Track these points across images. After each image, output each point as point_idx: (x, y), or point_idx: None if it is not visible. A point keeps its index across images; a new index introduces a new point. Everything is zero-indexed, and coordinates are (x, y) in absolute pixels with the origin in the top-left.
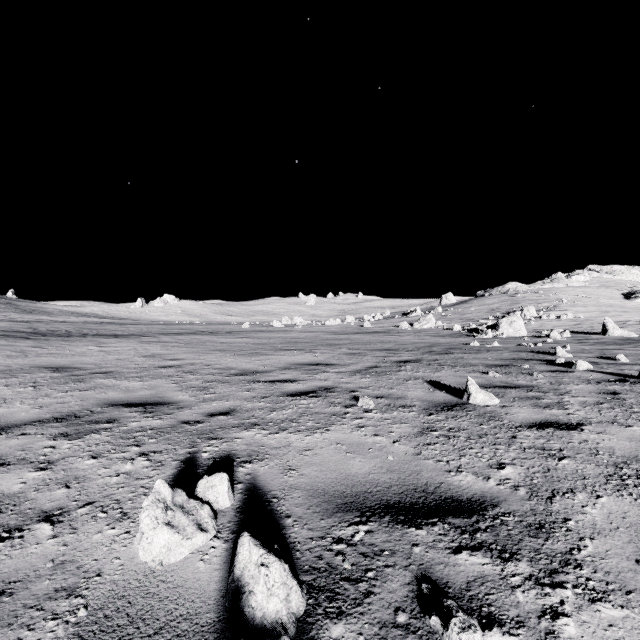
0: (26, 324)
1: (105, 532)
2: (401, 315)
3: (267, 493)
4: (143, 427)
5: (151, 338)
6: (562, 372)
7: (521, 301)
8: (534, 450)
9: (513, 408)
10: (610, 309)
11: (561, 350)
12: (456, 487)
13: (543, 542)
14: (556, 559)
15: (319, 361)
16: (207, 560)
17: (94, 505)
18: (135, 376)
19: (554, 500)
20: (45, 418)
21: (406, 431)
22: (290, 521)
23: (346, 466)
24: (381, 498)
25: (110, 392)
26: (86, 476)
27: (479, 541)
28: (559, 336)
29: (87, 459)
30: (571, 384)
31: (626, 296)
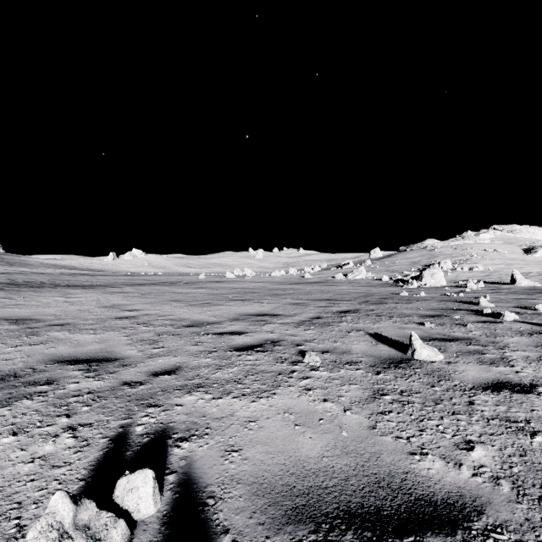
0: (6, 275)
1: None
2: (336, 267)
3: (202, 490)
4: (81, 390)
5: (115, 289)
6: (492, 323)
7: (438, 255)
8: (499, 422)
9: (459, 365)
10: (513, 262)
11: (484, 300)
12: (425, 479)
13: None
14: None
15: (266, 311)
16: None
17: None
18: (90, 328)
19: None
20: None
21: (356, 395)
22: (227, 541)
23: (295, 445)
24: (339, 498)
25: (60, 346)
26: None
27: None
28: (475, 286)
29: (5, 436)
30: (506, 336)
31: (526, 251)
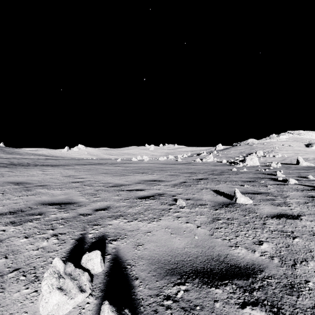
0: (7, 159)
1: (22, 291)
2: (196, 155)
3: (124, 261)
4: (57, 217)
5: (70, 167)
6: (282, 185)
7: (255, 148)
8: (277, 232)
9: (260, 206)
10: (299, 152)
11: (279, 173)
12: (236, 257)
13: (296, 299)
14: (307, 313)
15: (155, 179)
16: (83, 313)
17: (19, 271)
18: (58, 187)
19: (296, 267)
20: (4, 212)
21: (204, 220)
22: (137, 282)
23: (171, 243)
24: (192, 265)
25: (43, 196)
26: (19, 250)
27: (256, 298)
28: (275, 165)
29: (22, 238)
30: (288, 191)
31: (306, 145)
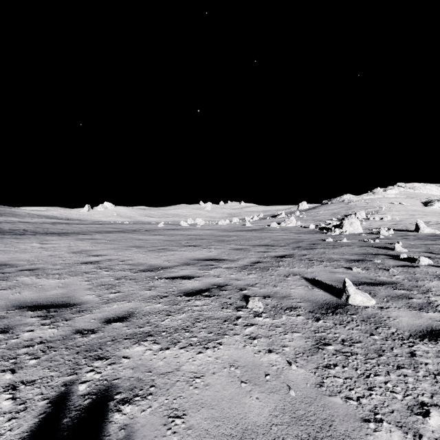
0: None
1: None
2: (271, 217)
3: None
4: (33, 339)
5: (86, 236)
6: (410, 267)
7: (354, 207)
8: None
9: (391, 310)
10: (415, 213)
11: (399, 246)
12: None
13: None
14: None
15: (213, 256)
16: None
17: None
18: (56, 273)
19: None
20: None
21: (300, 345)
22: None
23: (242, 409)
24: None
25: (25, 291)
26: None
27: None
28: (386, 233)
29: None
30: (426, 280)
31: (424, 204)
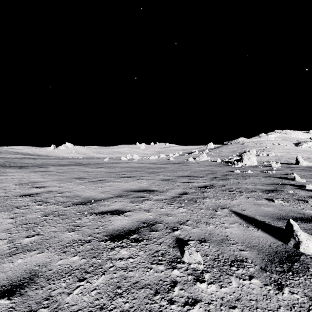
0: None
1: None
2: (188, 154)
3: None
4: None
5: (42, 168)
6: None
7: (247, 147)
8: None
9: None
10: (290, 151)
11: (298, 177)
12: None
13: None
14: None
15: (144, 187)
16: None
17: None
18: None
19: None
20: None
21: None
22: None
23: None
24: None
25: None
26: None
27: None
28: (276, 165)
29: None
30: None
31: (296, 144)
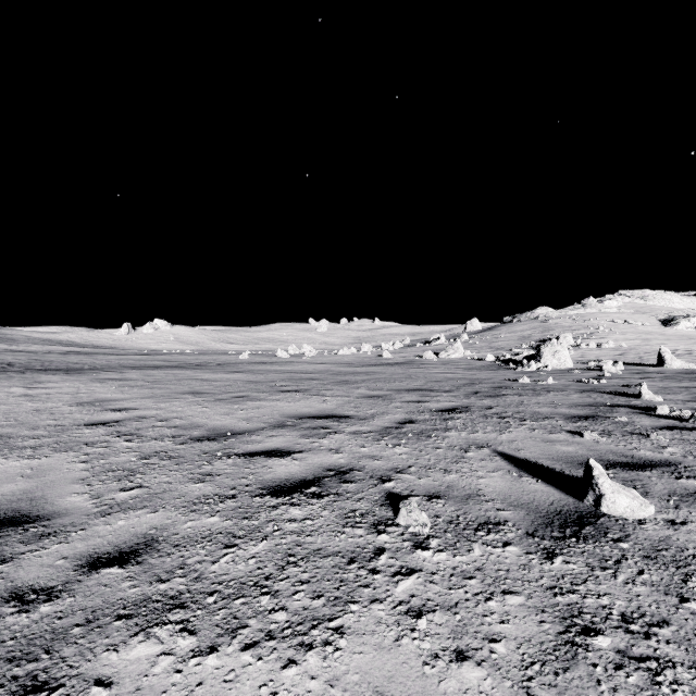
0: None
1: None
2: (423, 343)
3: None
4: None
5: (113, 374)
6: (683, 430)
7: (554, 328)
8: None
9: (695, 529)
10: (651, 337)
11: (647, 391)
12: None
13: None
14: None
15: (329, 411)
16: None
17: None
18: (29, 445)
19: None
20: None
21: (528, 634)
22: None
23: None
24: None
25: None
26: None
27: None
28: (613, 369)
29: None
30: None
31: (664, 323)
